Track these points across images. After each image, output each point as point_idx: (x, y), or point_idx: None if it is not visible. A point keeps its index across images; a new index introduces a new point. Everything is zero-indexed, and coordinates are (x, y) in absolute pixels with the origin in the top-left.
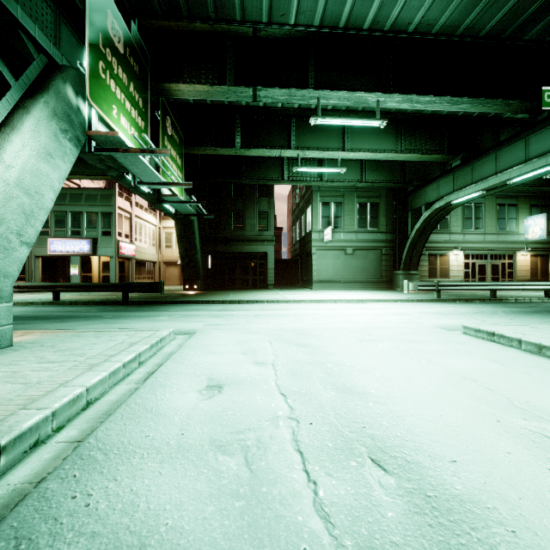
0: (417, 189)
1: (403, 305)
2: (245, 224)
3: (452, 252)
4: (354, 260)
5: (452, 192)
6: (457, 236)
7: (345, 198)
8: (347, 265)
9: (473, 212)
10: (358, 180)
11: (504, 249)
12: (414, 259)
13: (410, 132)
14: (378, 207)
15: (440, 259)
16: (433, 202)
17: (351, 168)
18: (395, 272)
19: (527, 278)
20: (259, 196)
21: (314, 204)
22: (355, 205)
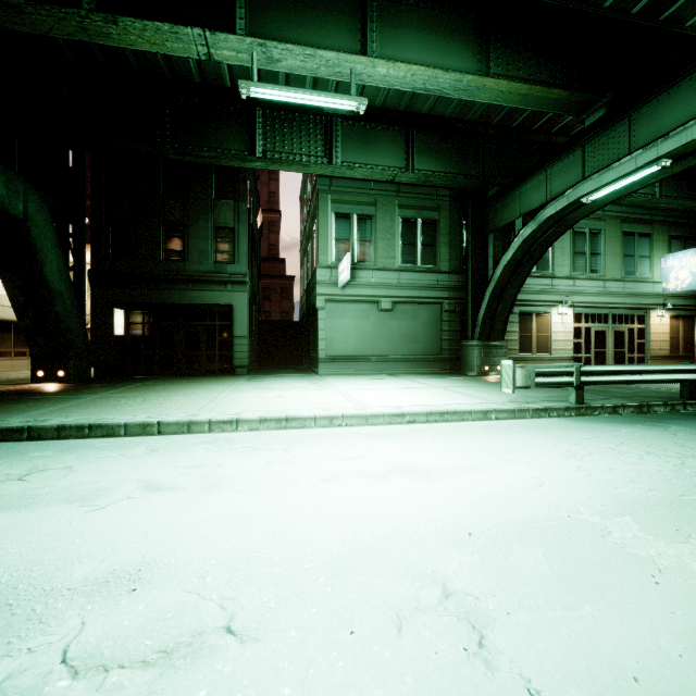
0: (504, 192)
1: (517, 437)
2: (188, 250)
3: (556, 309)
4: (394, 322)
5: (586, 178)
6: (564, 283)
7: (377, 207)
8: (382, 331)
9: (588, 244)
10: (401, 169)
11: (634, 306)
12: (499, 319)
13: (506, 39)
14: (436, 227)
15: (537, 320)
16: (539, 208)
17: (387, 145)
18: (466, 343)
19: (665, 354)
20: (218, 197)
21: (320, 216)
22: (396, 222)
